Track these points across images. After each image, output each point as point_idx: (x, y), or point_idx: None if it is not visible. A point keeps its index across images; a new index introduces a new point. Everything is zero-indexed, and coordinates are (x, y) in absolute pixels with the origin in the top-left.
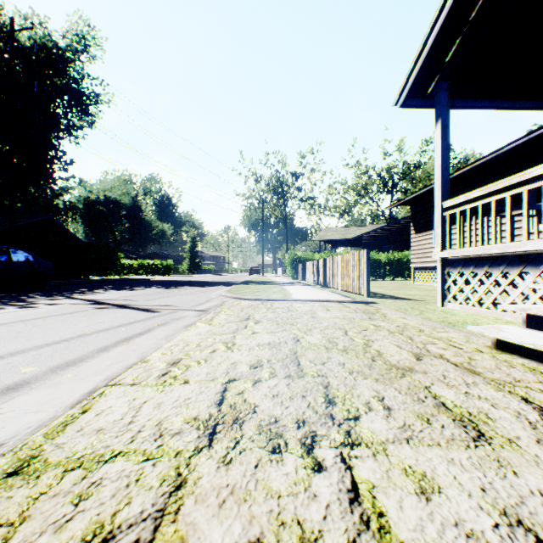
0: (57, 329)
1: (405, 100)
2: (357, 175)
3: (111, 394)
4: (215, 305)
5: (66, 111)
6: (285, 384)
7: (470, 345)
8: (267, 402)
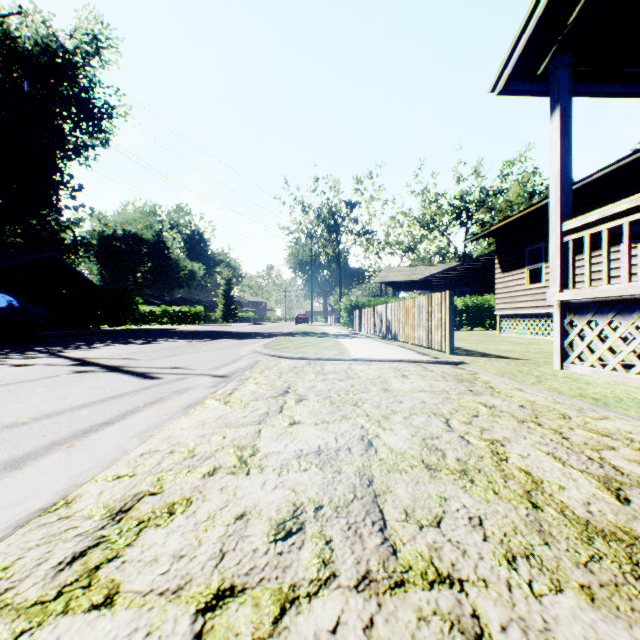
0: None
1: (507, 83)
2: (425, 204)
3: None
4: (244, 367)
5: (74, 126)
6: (361, 627)
7: None
8: None
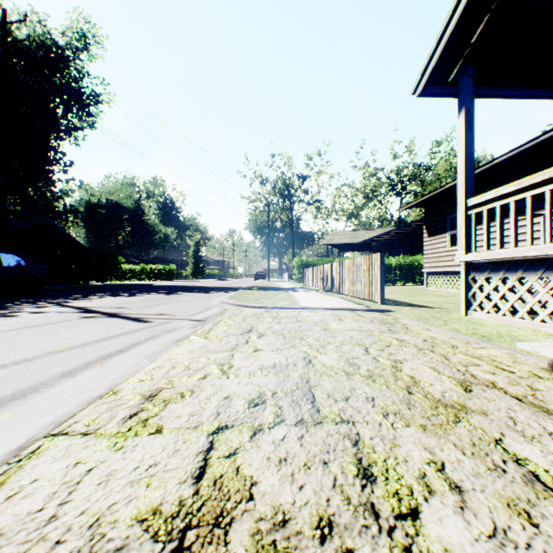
0: (26, 344)
1: (425, 88)
2: (365, 177)
3: (46, 454)
4: (215, 314)
5: (66, 111)
6: (296, 437)
7: (521, 367)
8: (271, 475)
